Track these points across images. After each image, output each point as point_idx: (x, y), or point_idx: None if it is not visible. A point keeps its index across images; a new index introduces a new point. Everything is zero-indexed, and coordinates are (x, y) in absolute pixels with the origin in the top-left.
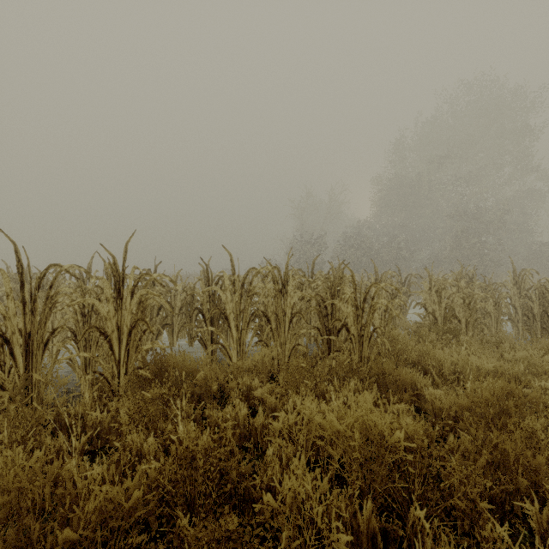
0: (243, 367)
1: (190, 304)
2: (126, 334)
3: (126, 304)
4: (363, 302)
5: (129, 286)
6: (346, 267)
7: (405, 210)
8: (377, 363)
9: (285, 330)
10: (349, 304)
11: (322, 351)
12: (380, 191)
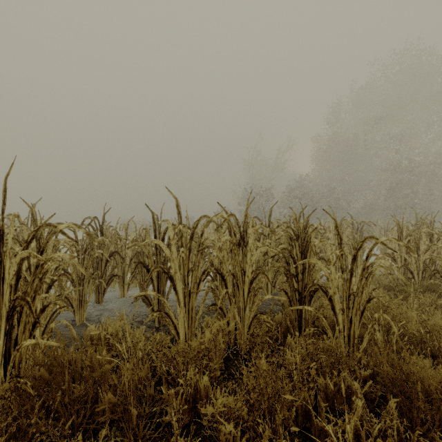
0: (188, 352)
1: (141, 253)
2: (4, 318)
3: (5, 272)
4: (351, 262)
5: (9, 244)
6: (328, 214)
7: (342, 165)
8: (390, 360)
9: (244, 293)
10: (331, 263)
11: (289, 318)
12: (320, 149)
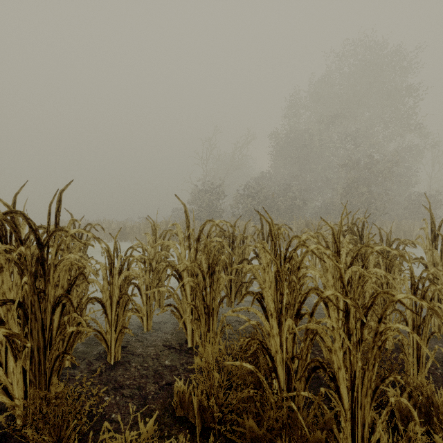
0: None
1: None
2: None
3: None
4: None
5: None
6: None
7: (299, 162)
8: None
9: None
10: None
11: None
12: (277, 144)
